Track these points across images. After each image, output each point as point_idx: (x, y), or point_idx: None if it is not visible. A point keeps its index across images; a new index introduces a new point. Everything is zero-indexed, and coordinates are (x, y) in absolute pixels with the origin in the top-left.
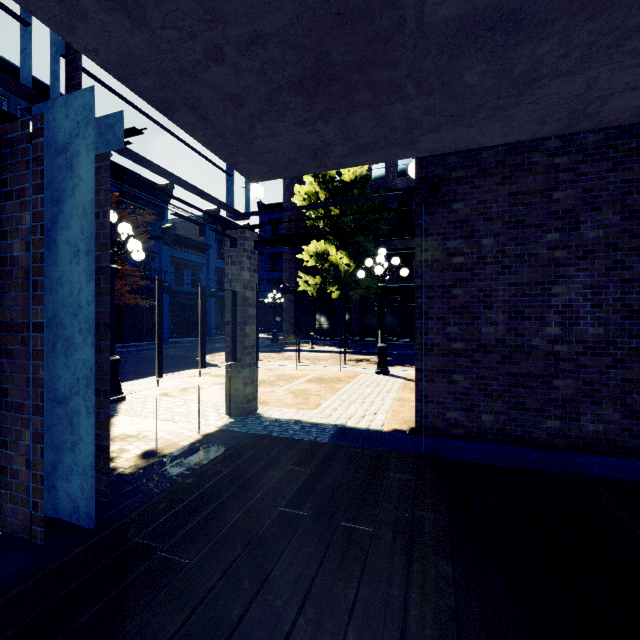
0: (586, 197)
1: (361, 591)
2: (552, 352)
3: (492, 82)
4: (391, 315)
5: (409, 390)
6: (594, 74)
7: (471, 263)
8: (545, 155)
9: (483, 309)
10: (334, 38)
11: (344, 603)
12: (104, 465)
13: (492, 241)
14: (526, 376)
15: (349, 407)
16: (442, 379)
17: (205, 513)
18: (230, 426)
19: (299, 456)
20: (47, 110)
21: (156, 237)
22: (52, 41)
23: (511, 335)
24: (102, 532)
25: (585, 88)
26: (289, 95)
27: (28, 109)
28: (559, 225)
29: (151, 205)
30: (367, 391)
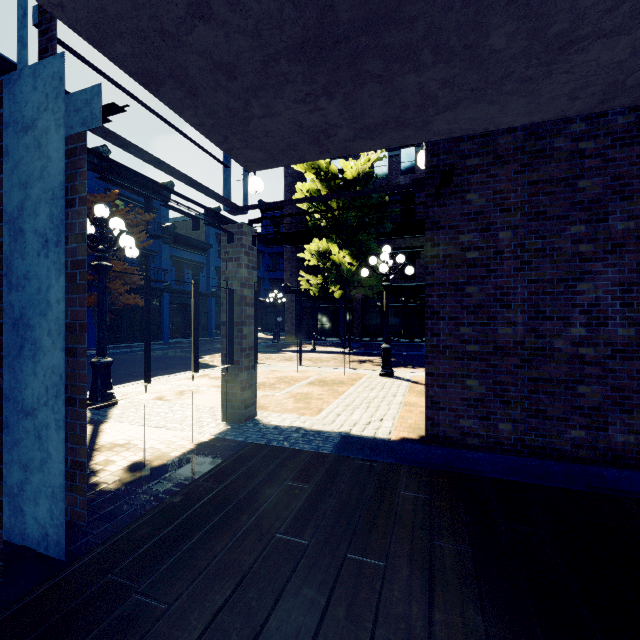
0: (615, 185)
1: None
2: (577, 355)
3: (522, 45)
4: (394, 315)
5: (416, 394)
6: None
7: (487, 258)
8: (569, 140)
9: (500, 308)
10: None
11: None
12: (80, 484)
13: (510, 234)
14: (548, 381)
15: (353, 412)
16: (455, 384)
17: (192, 541)
18: (226, 434)
19: (300, 470)
20: (13, 82)
21: (156, 236)
22: (19, 3)
23: (531, 337)
24: (71, 566)
25: (629, 53)
26: (288, 64)
27: None
28: (585, 216)
29: (138, 194)
30: (372, 395)
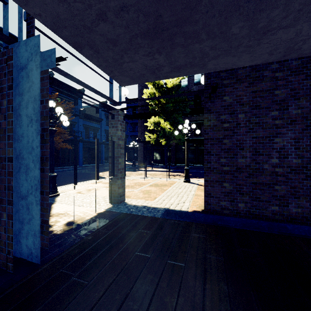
0: (292, 93)
1: (179, 300)
2: (274, 172)
3: (246, 32)
4: (191, 153)
5: (200, 190)
6: (300, 27)
7: (233, 127)
8: (271, 72)
9: (239, 150)
10: (164, 7)
11: (170, 307)
12: (46, 230)
13: (243, 115)
14: (261, 184)
15: (171, 199)
16: (218, 185)
17: (97, 255)
18: (111, 209)
19: (146, 225)
20: (16, 47)
21: (76, 115)
22: (18, 12)
23: (253, 163)
24: (43, 266)
25: (294, 35)
26: (141, 39)
27: (7, 47)
28: (278, 107)
29: (71, 97)
30: (179, 191)
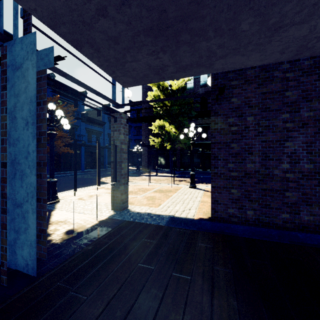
0: (303, 94)
1: (185, 318)
2: (285, 177)
3: (257, 28)
4: (196, 157)
5: (207, 196)
6: (314, 23)
7: (241, 130)
8: (281, 72)
9: (247, 154)
10: (169, 1)
11: None
12: (43, 240)
13: (252, 118)
14: (271, 190)
15: (176, 206)
16: (225, 192)
17: (97, 267)
18: (113, 216)
19: (150, 233)
20: (11, 45)
21: (78, 118)
22: (14, 7)
23: (263, 168)
24: (40, 279)
25: (308, 32)
26: (144, 37)
27: (1, 45)
28: (289, 109)
29: (70, 99)
30: (185, 197)
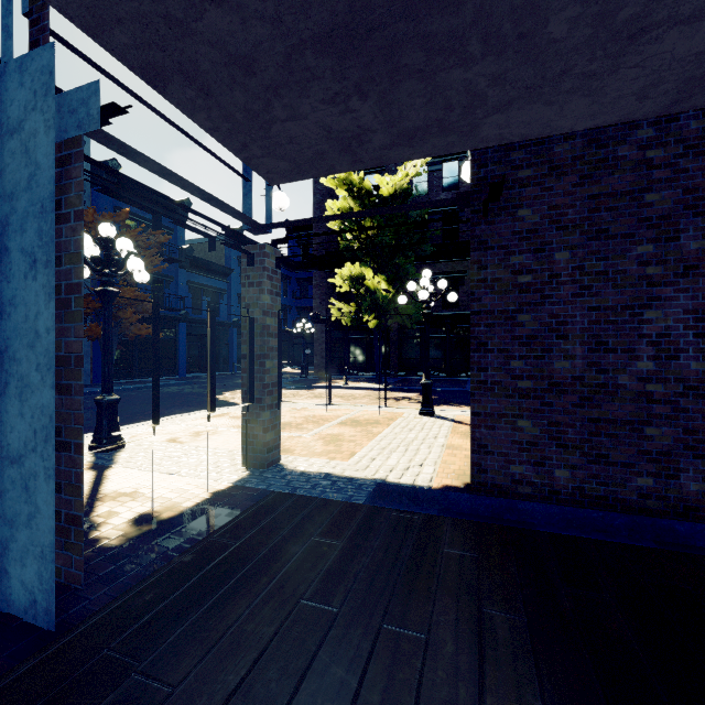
0: (687, 199)
1: None
2: (644, 393)
3: (586, 34)
4: (435, 347)
5: (459, 435)
6: None
7: (541, 283)
8: (635, 148)
9: (556, 339)
10: None
11: None
12: (75, 541)
13: (567, 255)
14: (610, 422)
15: (390, 456)
16: (505, 425)
17: (203, 609)
18: (246, 481)
19: (329, 523)
20: None
21: (171, 260)
22: None
23: (591, 371)
24: (61, 639)
25: None
26: (314, 56)
27: None
28: (653, 235)
29: (145, 210)
30: (410, 436)
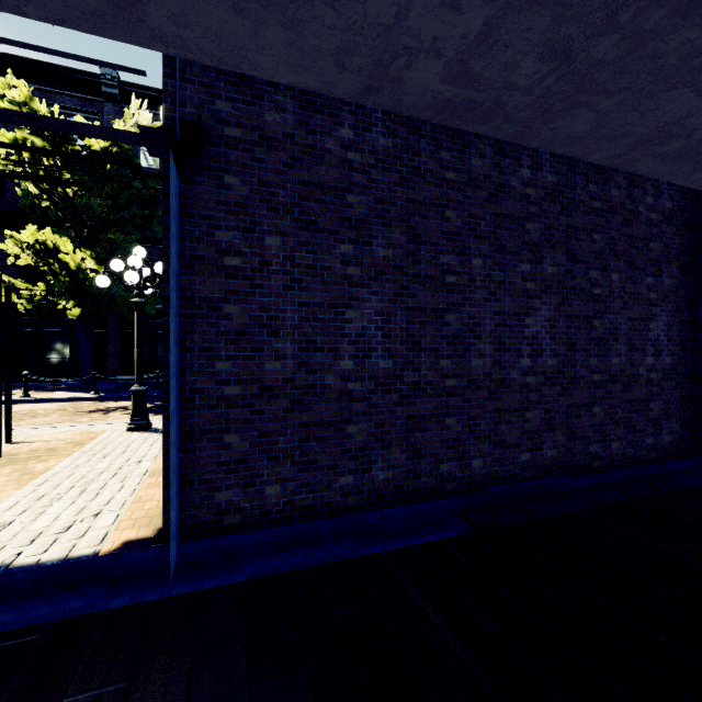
0: (378, 208)
1: None
2: (346, 392)
3: None
4: None
5: None
6: None
7: (251, 269)
8: (339, 145)
9: (267, 336)
10: None
11: None
12: None
13: (279, 242)
14: (319, 425)
15: (44, 511)
16: (209, 444)
17: None
18: None
19: None
20: None
21: None
22: None
23: (302, 372)
24: None
25: (395, 16)
26: None
27: None
28: (353, 236)
29: None
30: (100, 467)
